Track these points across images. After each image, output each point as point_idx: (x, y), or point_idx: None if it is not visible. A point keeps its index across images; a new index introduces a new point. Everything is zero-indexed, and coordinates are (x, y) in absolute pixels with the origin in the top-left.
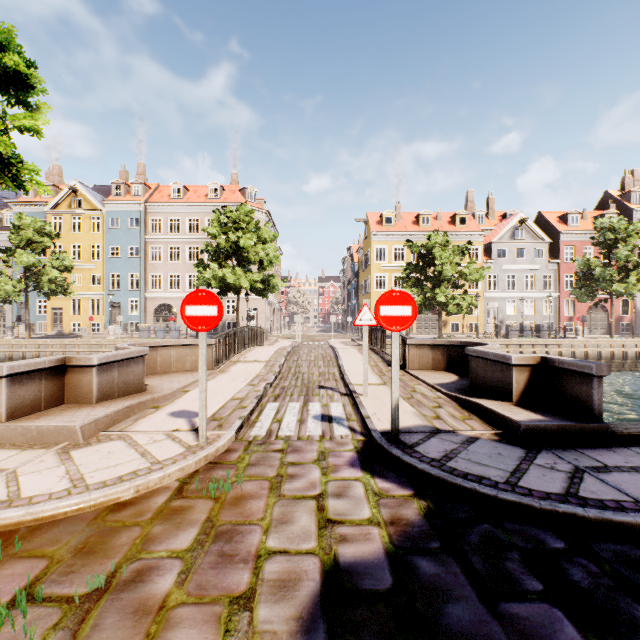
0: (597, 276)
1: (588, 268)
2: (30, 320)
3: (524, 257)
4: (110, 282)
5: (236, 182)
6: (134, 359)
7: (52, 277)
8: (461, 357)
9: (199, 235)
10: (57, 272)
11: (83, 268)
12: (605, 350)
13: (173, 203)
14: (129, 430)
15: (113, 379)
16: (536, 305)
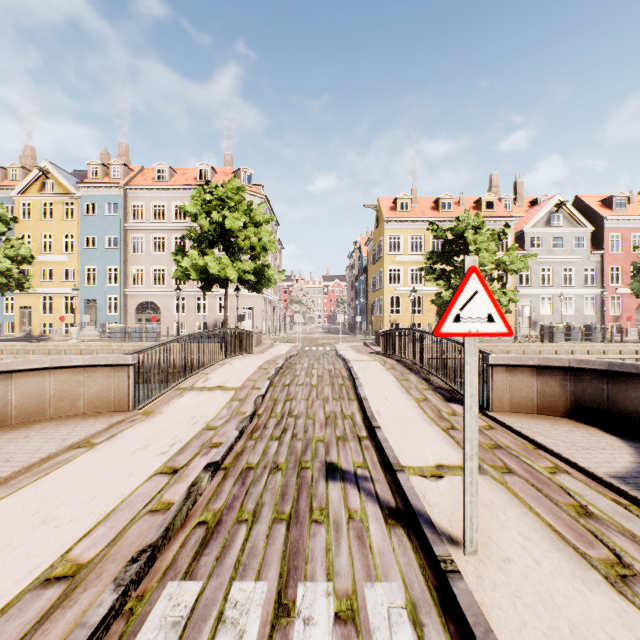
0: None
1: None
2: None
3: (562, 247)
4: (85, 277)
5: (230, 164)
6: None
7: (3, 268)
8: (609, 394)
9: (187, 223)
10: (9, 262)
11: (55, 261)
12: None
13: (157, 186)
14: None
15: None
16: (576, 303)
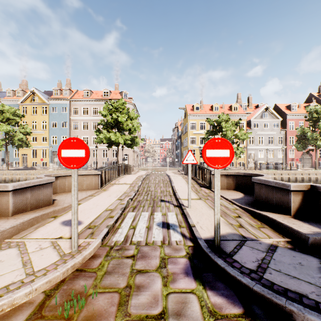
0: (308, 137)
1: (303, 133)
2: (10, 160)
3: (268, 127)
4: (52, 140)
5: (117, 89)
6: (44, 185)
7: (20, 138)
8: (244, 182)
9: (98, 116)
10: (22, 135)
11: (38, 133)
12: (313, 176)
13: (84, 99)
14: (27, 237)
15: (26, 199)
16: (274, 152)
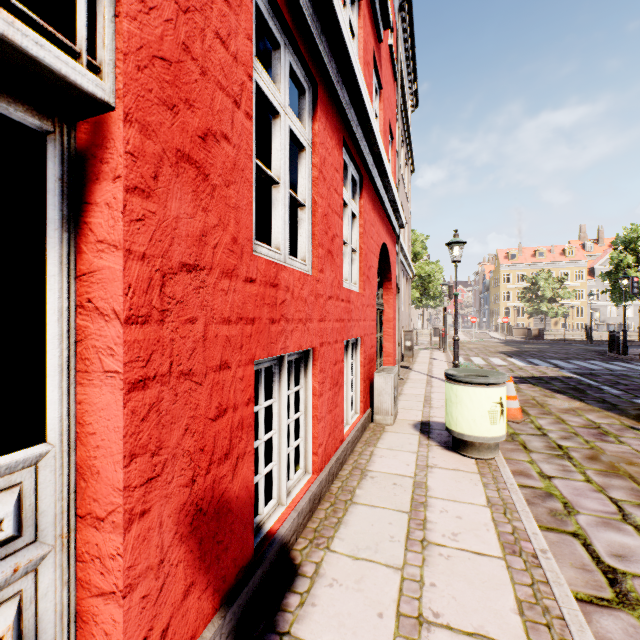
0: None
1: None
2: None
3: None
4: None
5: None
6: None
7: None
8: None
9: None
10: None
11: None
12: None
13: None
14: None
15: None
16: (634, 310)
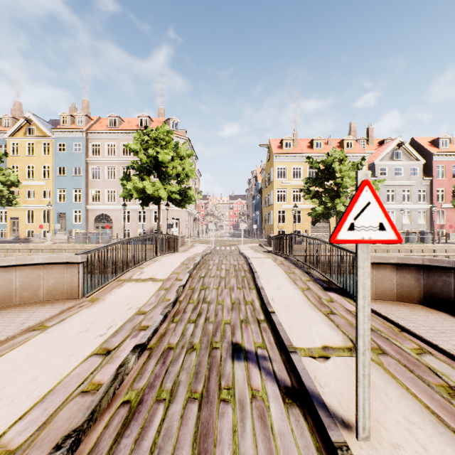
0: None
1: None
2: None
3: (402, 175)
4: (58, 196)
5: (162, 115)
6: None
7: None
8: None
9: (131, 157)
10: (1, 185)
11: (36, 185)
12: None
13: (109, 131)
14: None
15: None
16: (412, 215)
